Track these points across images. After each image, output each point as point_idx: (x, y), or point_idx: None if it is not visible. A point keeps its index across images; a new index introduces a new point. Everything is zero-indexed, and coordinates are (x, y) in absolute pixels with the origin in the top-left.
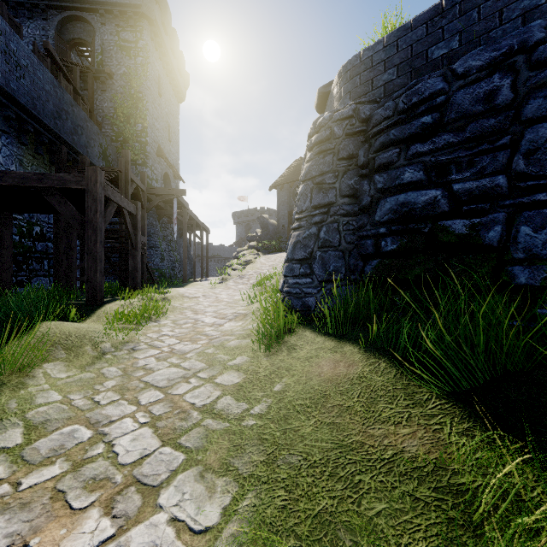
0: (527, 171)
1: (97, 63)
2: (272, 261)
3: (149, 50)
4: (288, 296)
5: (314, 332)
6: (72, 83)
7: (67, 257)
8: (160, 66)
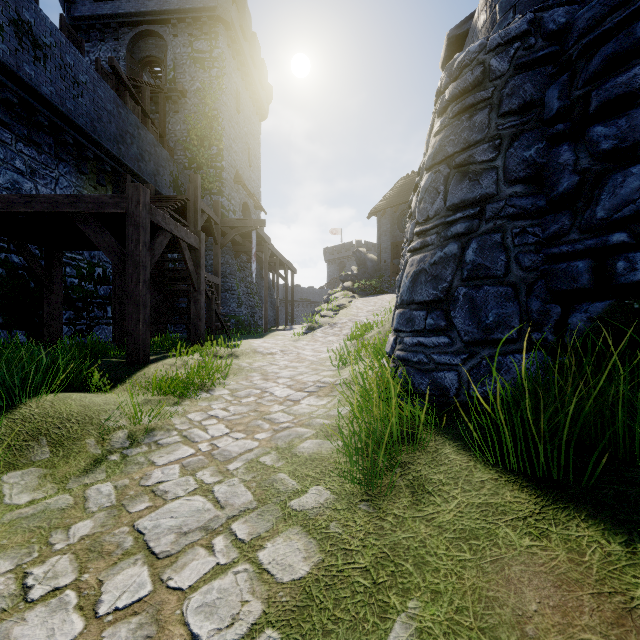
0: None
1: (169, 81)
2: (371, 306)
3: (226, 60)
4: (403, 365)
5: (466, 452)
6: (140, 104)
7: (119, 303)
8: (238, 78)
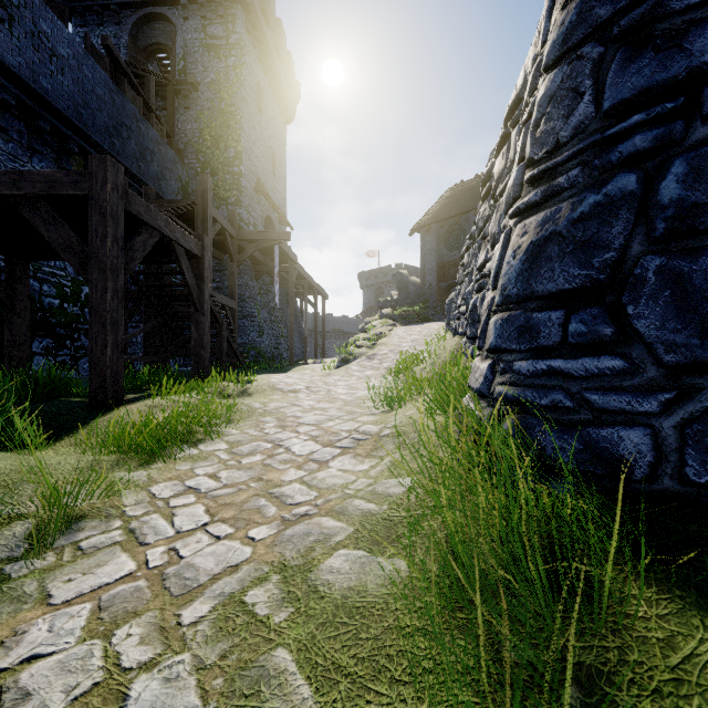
0: None
1: (178, 72)
2: (415, 335)
3: (245, 47)
4: (515, 412)
5: None
6: (142, 96)
7: None
8: (260, 70)
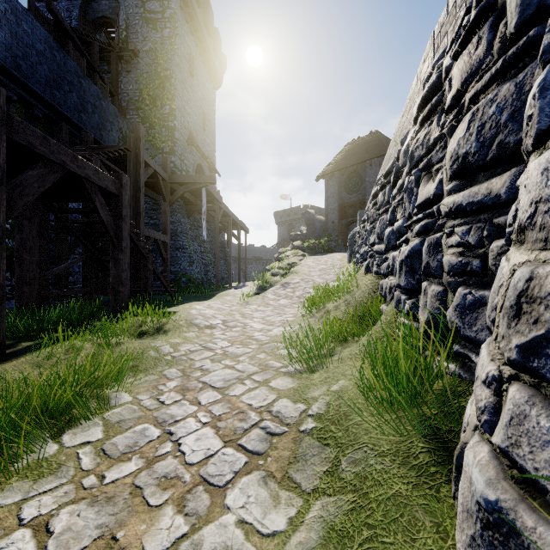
0: None
1: (121, 41)
2: (322, 264)
3: (178, 21)
4: None
5: None
6: (87, 58)
7: (19, 263)
8: (192, 42)
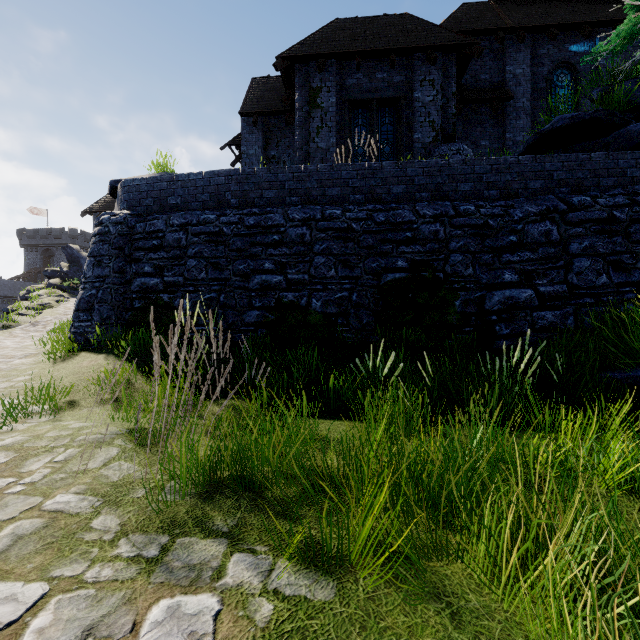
0: (188, 277)
1: None
2: None
3: None
4: (75, 334)
5: (88, 353)
6: None
7: None
8: None
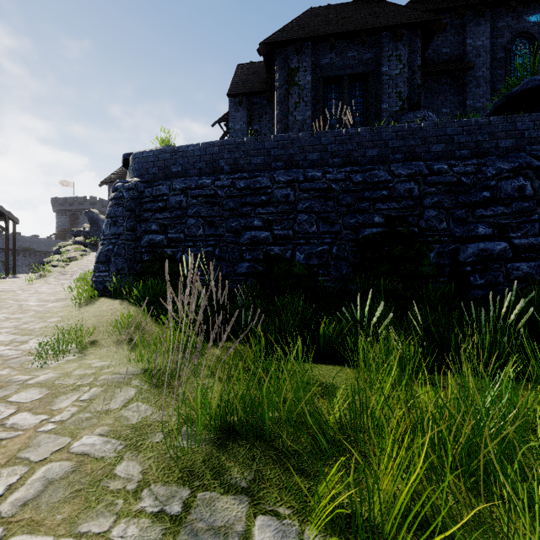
0: (188, 234)
1: None
2: None
3: None
4: (95, 283)
5: (106, 298)
6: None
7: None
8: None
